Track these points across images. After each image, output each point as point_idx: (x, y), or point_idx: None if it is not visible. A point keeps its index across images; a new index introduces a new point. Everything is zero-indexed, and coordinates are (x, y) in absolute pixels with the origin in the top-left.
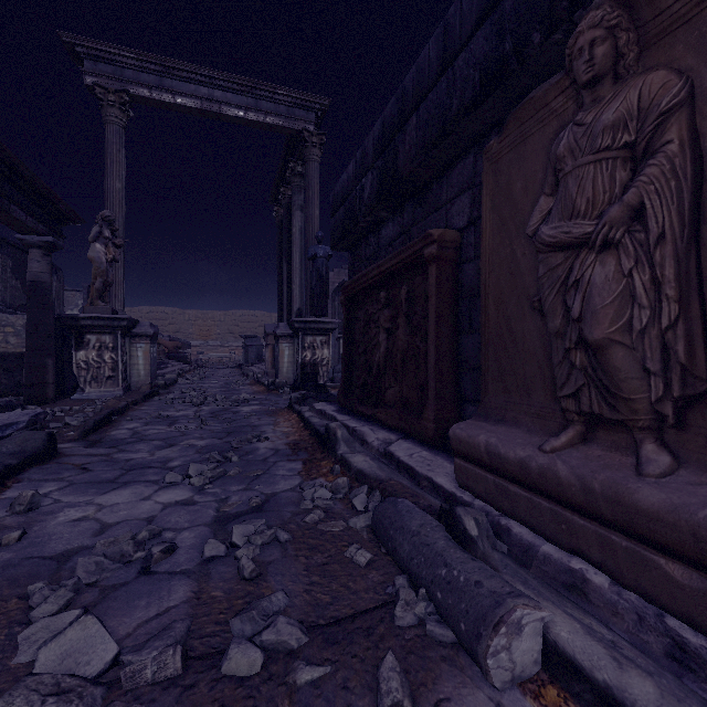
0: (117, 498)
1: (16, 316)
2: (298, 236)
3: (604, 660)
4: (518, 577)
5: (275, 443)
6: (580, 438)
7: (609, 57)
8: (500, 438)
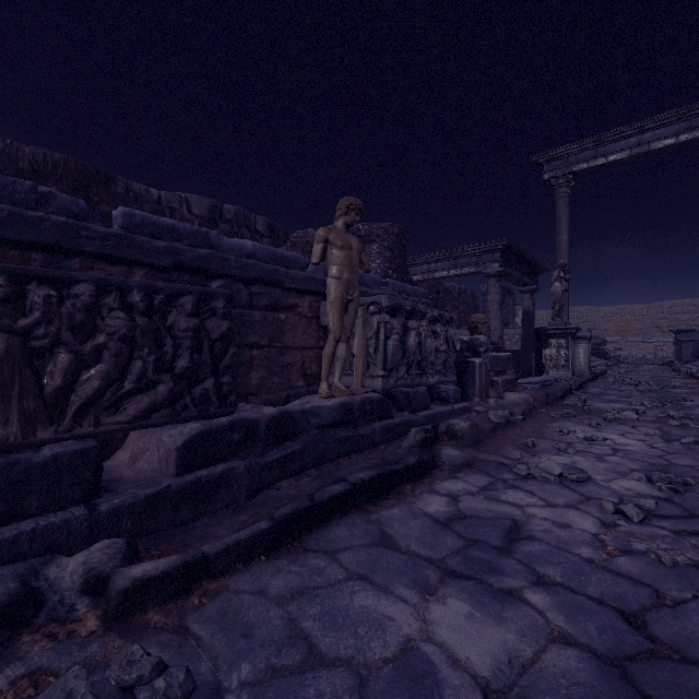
0: (613, 405)
1: (508, 329)
2: None
3: None
4: None
5: (698, 403)
6: None
7: None
8: None
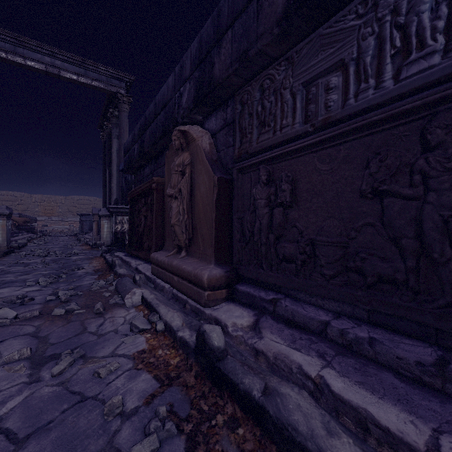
0: (2, 291)
1: None
2: (116, 154)
3: (149, 295)
4: (144, 287)
5: (87, 270)
6: (176, 252)
7: (179, 145)
8: (161, 255)
